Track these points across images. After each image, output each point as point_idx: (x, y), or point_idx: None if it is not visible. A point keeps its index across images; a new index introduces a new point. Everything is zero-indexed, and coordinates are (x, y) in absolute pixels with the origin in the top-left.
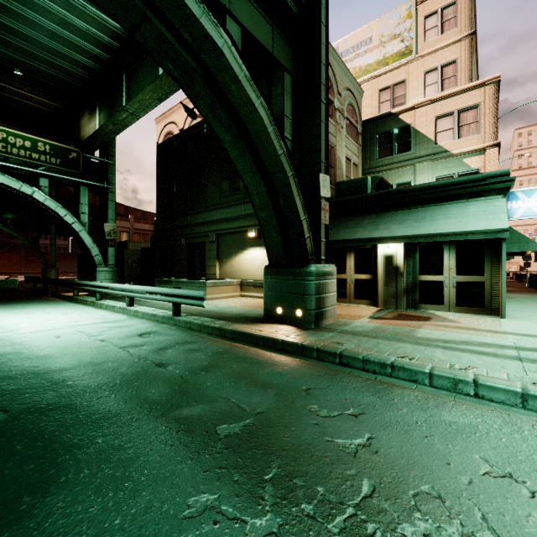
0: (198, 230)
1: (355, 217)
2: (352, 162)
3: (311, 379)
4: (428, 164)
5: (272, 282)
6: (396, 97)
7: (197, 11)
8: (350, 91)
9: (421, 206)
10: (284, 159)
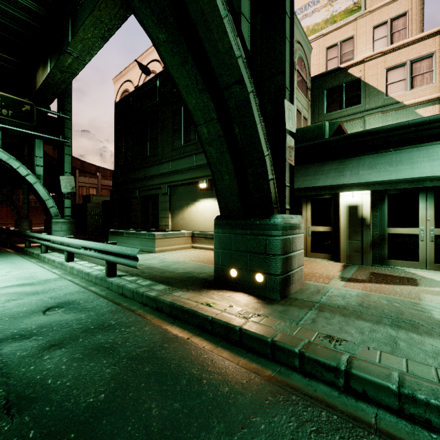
0: (151, 182)
1: (313, 164)
2: (302, 115)
3: None
4: (378, 116)
5: (224, 237)
6: (344, 54)
7: None
8: (300, 45)
9: (394, 149)
10: (242, 67)
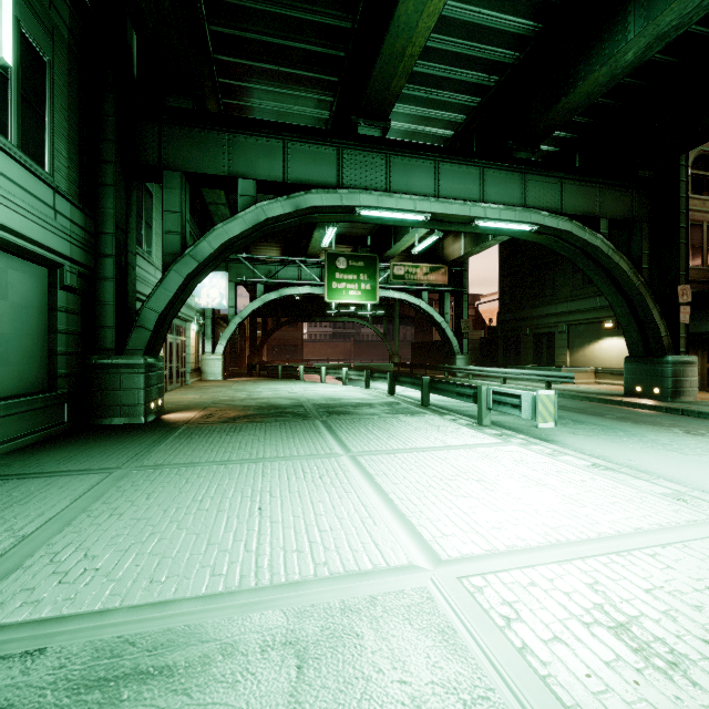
0: (545, 321)
1: None
2: None
3: (655, 414)
4: None
5: (631, 368)
6: None
7: (585, 235)
8: None
9: None
10: (642, 287)
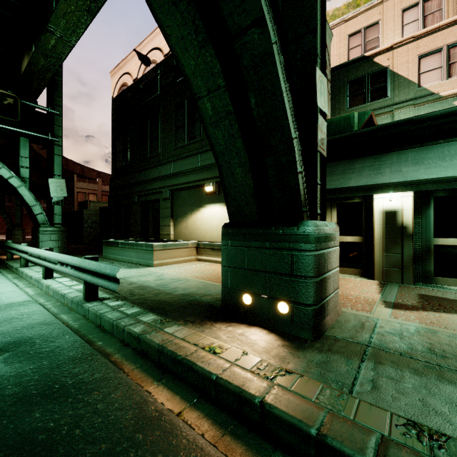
0: (151, 186)
1: (341, 162)
2: None
3: None
4: (409, 110)
5: (234, 250)
6: (368, 41)
7: None
8: None
9: (444, 141)
10: (262, 2)
